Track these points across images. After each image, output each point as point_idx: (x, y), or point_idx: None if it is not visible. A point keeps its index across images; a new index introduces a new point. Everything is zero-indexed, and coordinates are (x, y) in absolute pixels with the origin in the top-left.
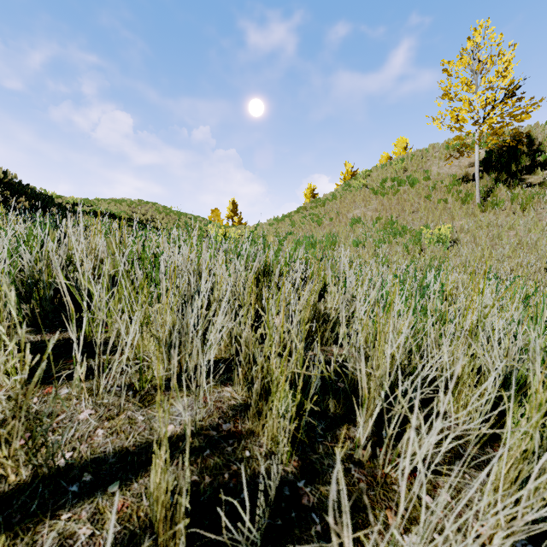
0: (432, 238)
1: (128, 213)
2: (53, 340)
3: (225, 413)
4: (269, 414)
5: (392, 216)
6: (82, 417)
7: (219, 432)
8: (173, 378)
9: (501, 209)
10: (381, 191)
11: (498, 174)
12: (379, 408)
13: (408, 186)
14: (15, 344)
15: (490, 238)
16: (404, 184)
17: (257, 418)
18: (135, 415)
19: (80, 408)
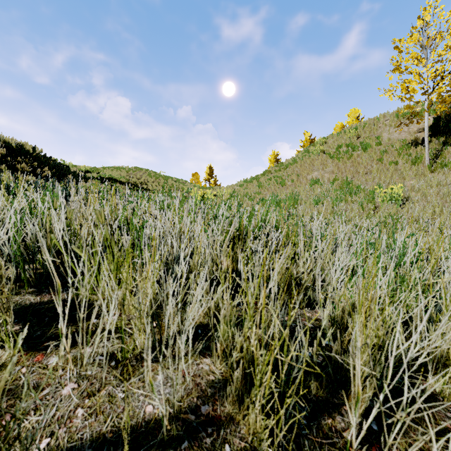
0: (385, 197)
1: (126, 178)
2: (22, 335)
3: (203, 391)
4: (250, 407)
5: (347, 177)
6: (65, 392)
7: (197, 417)
8: (148, 374)
9: (449, 170)
10: (337, 156)
11: (446, 138)
12: (375, 411)
13: (362, 151)
14: (17, 306)
15: (440, 196)
16: (358, 149)
17: (237, 406)
18: (115, 392)
19: (64, 381)
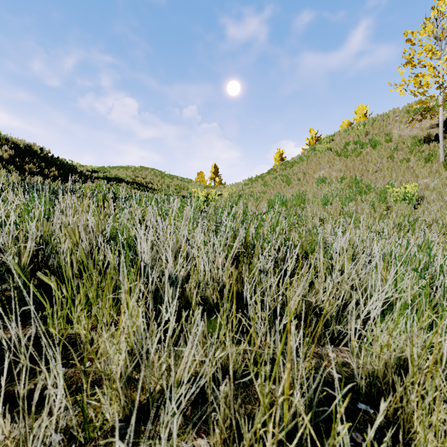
0: (398, 197)
1: (132, 177)
2: None
3: None
4: None
5: (356, 176)
6: None
7: None
8: None
9: None
10: (344, 154)
11: None
12: None
13: (371, 148)
14: None
15: None
16: (366, 146)
17: None
18: None
19: None
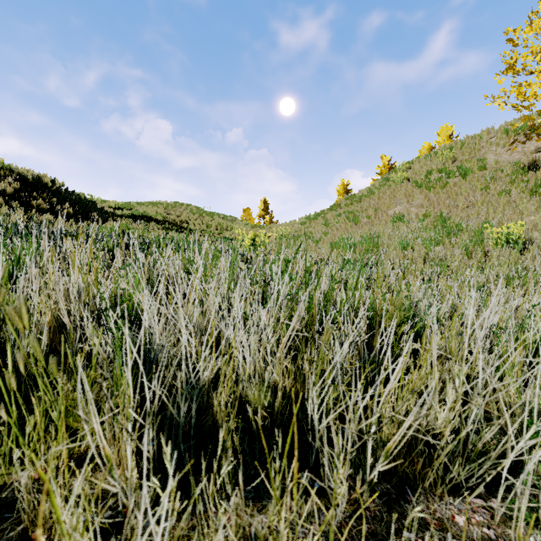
0: (500, 239)
1: (164, 215)
2: None
3: None
4: None
5: (442, 212)
6: None
7: None
8: None
9: None
10: (426, 185)
11: None
12: None
13: (460, 178)
14: None
15: None
16: (454, 175)
17: None
18: None
19: None
